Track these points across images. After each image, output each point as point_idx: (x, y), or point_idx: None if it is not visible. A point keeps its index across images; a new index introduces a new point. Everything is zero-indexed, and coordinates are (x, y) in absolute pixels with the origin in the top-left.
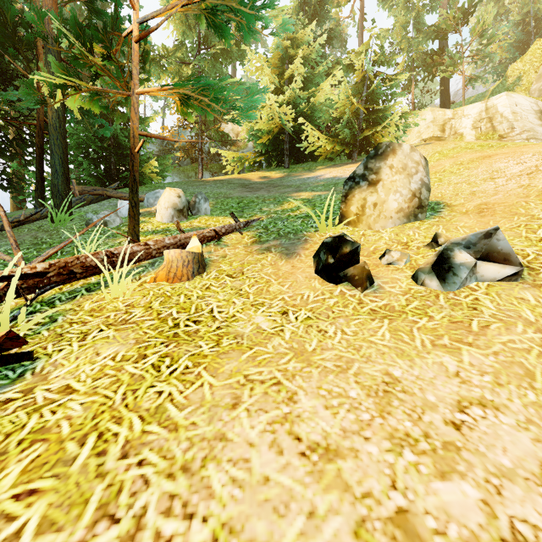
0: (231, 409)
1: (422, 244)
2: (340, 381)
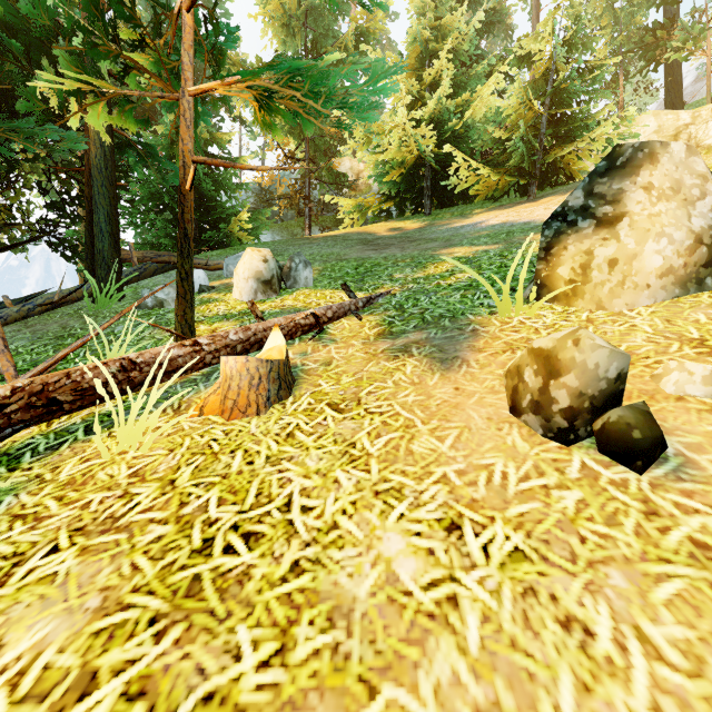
0: None
1: None
2: None
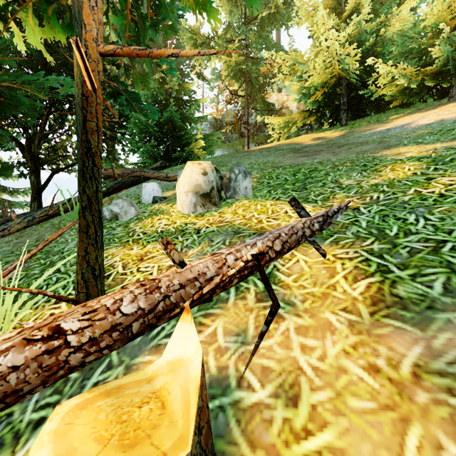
0: None
1: None
2: None
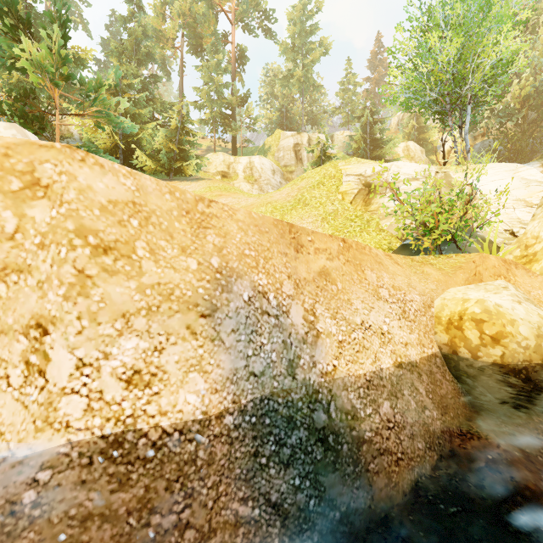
0: None
1: None
2: None
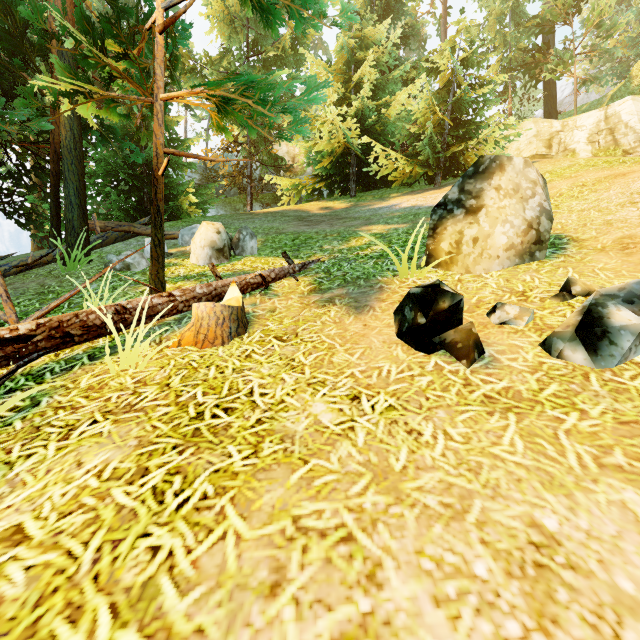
0: (268, 597)
1: (546, 294)
2: (455, 539)
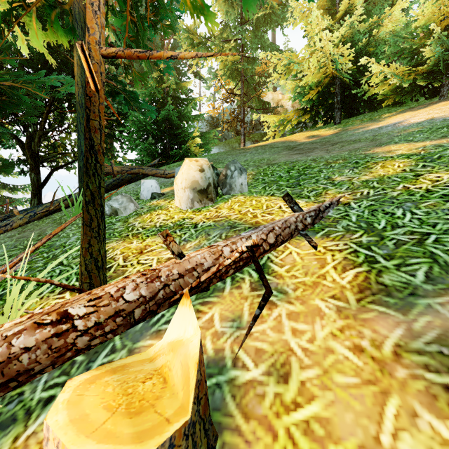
0: None
1: None
2: None
